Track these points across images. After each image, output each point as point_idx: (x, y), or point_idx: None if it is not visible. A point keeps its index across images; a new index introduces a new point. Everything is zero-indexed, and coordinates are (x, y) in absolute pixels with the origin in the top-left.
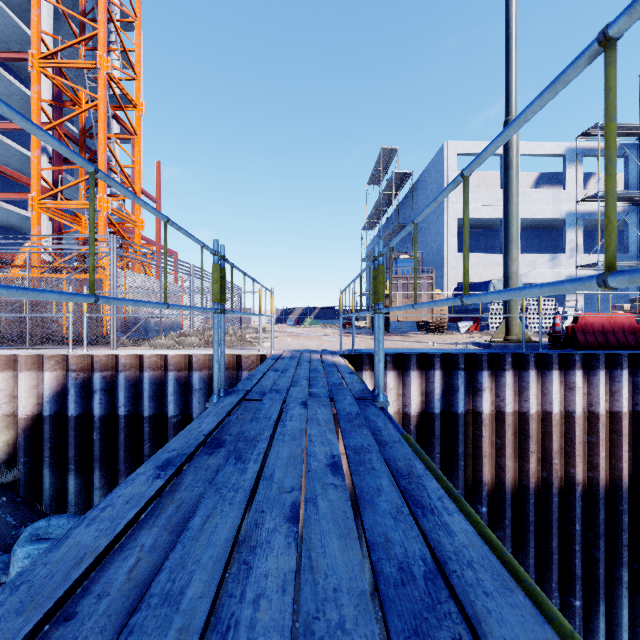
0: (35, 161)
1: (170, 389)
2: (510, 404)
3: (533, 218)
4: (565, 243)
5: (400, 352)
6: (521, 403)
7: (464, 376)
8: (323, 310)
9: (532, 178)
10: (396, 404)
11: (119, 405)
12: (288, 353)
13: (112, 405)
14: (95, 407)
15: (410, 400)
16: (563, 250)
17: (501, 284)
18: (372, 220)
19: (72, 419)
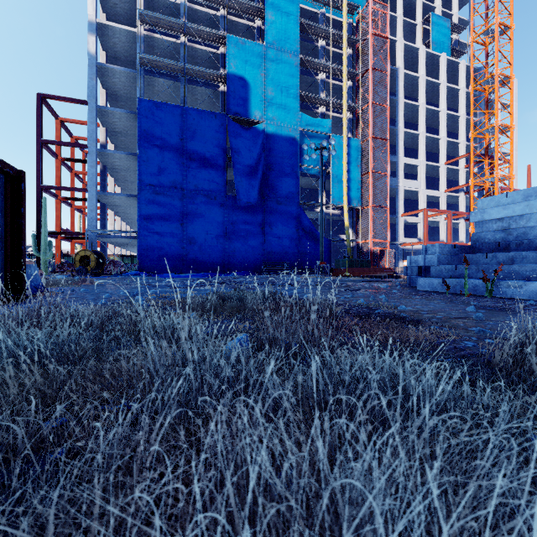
0: None
1: None
2: None
3: None
4: None
5: None
6: None
7: None
8: None
9: None
10: None
11: None
12: None
13: None
14: None
15: None
16: None
17: None
18: None
19: None
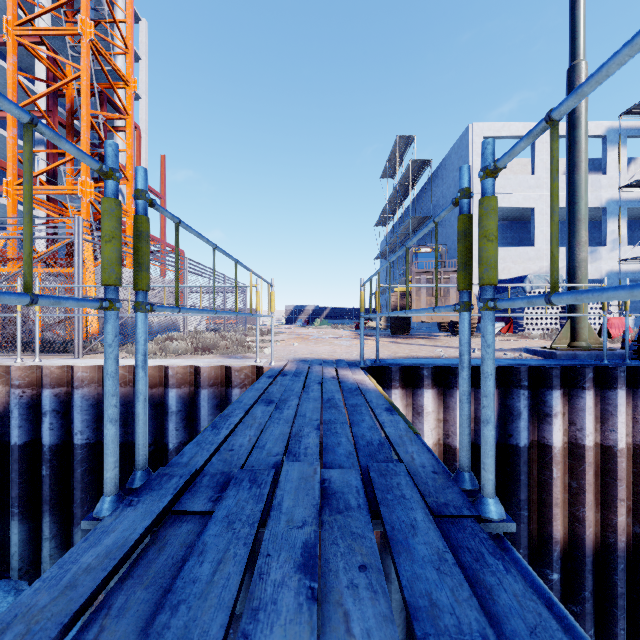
0: (11, 141)
1: None
2: (591, 435)
3: None
4: (606, 234)
5: (439, 363)
6: (605, 433)
7: (528, 397)
8: (334, 310)
9: (564, 164)
10: (435, 433)
11: (75, 431)
12: (293, 365)
13: (67, 430)
14: (44, 434)
15: (455, 428)
16: (603, 242)
17: (538, 280)
18: (386, 215)
19: (15, 449)
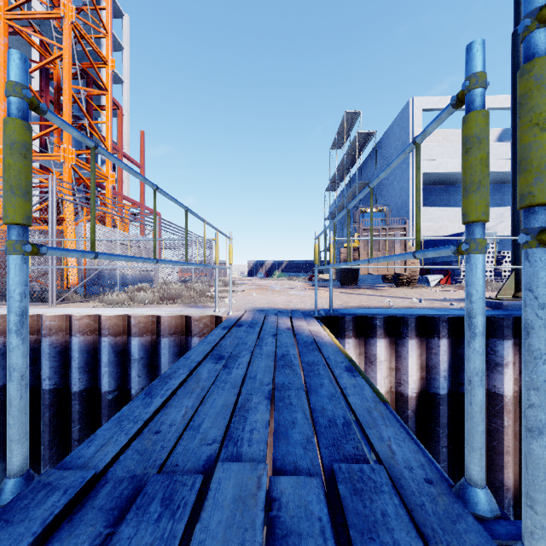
0: (2, 113)
1: (104, 358)
2: None
3: (500, 171)
4: None
5: (391, 313)
6: None
7: None
8: (290, 264)
9: (495, 134)
10: (387, 381)
11: (43, 377)
12: (249, 314)
13: (37, 376)
14: None
15: (407, 377)
16: None
17: None
18: (335, 181)
19: None
